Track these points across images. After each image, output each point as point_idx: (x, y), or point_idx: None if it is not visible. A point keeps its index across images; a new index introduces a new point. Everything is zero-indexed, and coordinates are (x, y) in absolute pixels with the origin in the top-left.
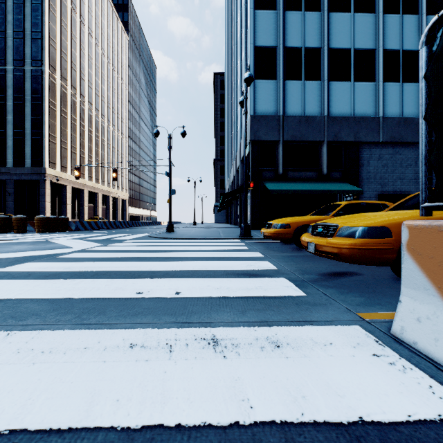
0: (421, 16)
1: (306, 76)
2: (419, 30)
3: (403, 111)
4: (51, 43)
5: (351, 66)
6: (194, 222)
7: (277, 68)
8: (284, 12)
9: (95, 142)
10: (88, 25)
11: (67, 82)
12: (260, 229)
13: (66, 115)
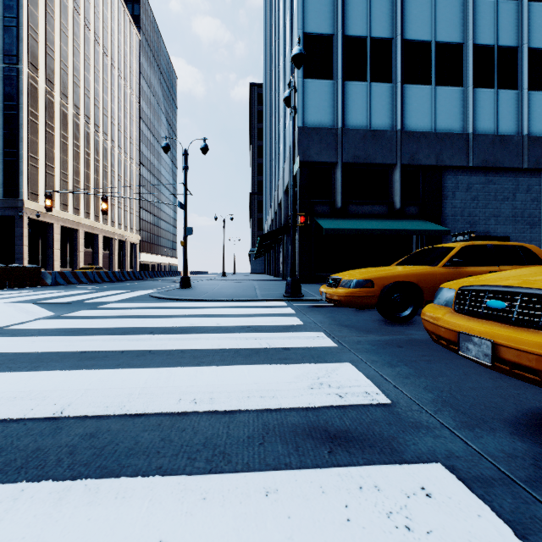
0: (521, 2)
1: (372, 76)
2: (519, 21)
3: (498, 126)
4: (31, 34)
5: (431, 64)
6: (223, 273)
7: (334, 64)
8: None
9: (94, 168)
10: (85, 14)
11: (54, 86)
12: (311, 283)
13: (53, 131)
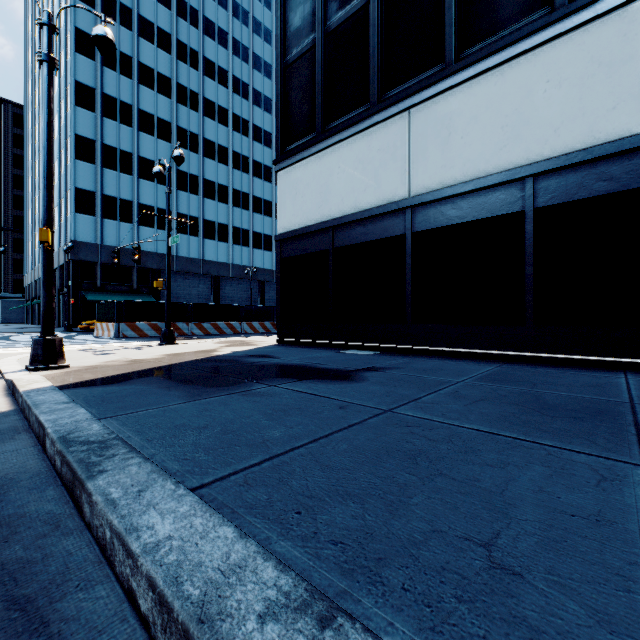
0: (201, 197)
1: (121, 219)
2: (200, 206)
3: (190, 253)
4: None
5: (155, 218)
6: None
7: (97, 208)
8: (102, 168)
9: None
10: None
11: None
12: None
13: None
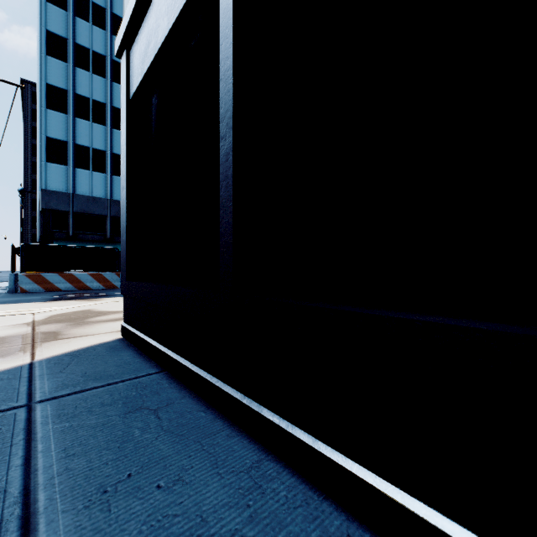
0: None
1: (94, 168)
2: None
3: None
4: None
5: None
6: None
7: (69, 158)
8: (74, 118)
9: None
10: None
11: None
12: None
13: None
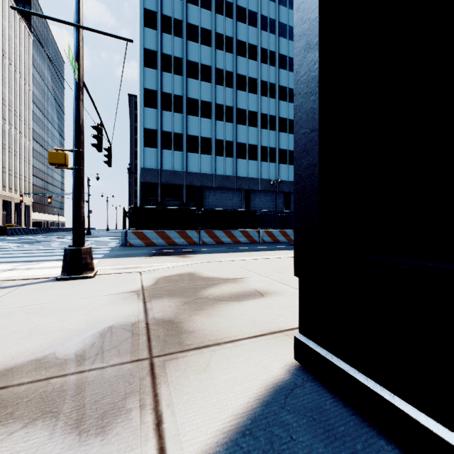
0: (234, 124)
1: (174, 148)
2: (233, 131)
3: (225, 171)
4: None
5: (199, 145)
6: (107, 229)
7: (158, 142)
8: (161, 111)
9: None
10: None
11: None
12: None
13: None
